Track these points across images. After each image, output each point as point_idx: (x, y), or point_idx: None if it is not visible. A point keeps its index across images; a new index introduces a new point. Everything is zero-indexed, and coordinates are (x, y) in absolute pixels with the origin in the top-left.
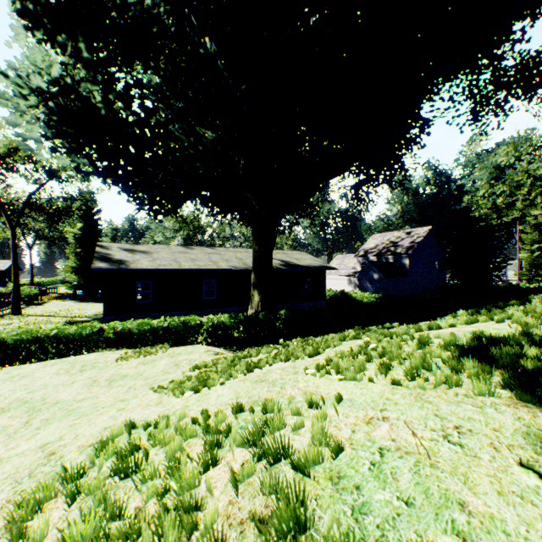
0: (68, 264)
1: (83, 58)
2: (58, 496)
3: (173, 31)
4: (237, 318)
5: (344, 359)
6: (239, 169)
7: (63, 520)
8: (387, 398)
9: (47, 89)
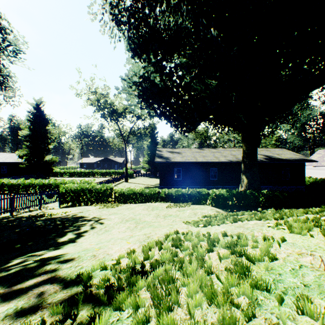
0: (144, 159)
1: (152, 62)
2: (154, 248)
3: (192, 32)
4: (231, 192)
5: (297, 222)
6: (232, 100)
7: (157, 254)
8: (319, 246)
9: (138, 81)
